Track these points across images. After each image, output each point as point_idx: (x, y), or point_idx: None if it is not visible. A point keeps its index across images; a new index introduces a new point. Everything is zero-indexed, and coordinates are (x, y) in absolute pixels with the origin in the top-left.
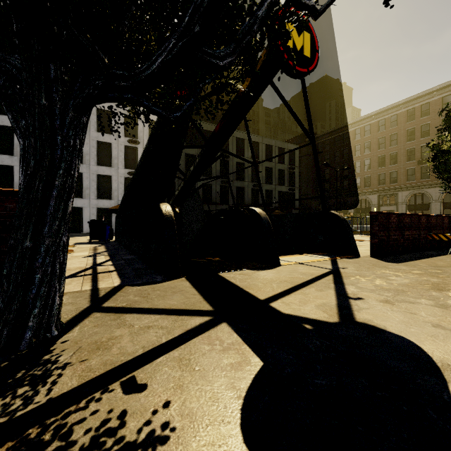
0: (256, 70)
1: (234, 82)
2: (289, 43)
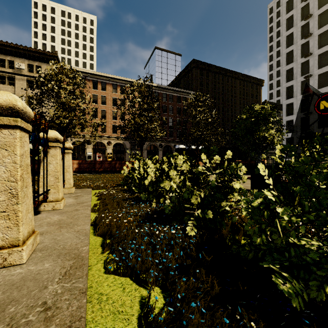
0: (273, 144)
1: (276, 143)
2: (321, 108)
